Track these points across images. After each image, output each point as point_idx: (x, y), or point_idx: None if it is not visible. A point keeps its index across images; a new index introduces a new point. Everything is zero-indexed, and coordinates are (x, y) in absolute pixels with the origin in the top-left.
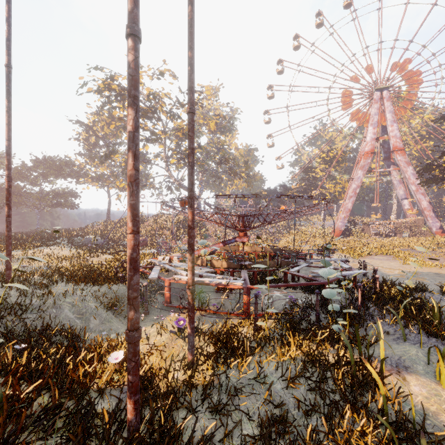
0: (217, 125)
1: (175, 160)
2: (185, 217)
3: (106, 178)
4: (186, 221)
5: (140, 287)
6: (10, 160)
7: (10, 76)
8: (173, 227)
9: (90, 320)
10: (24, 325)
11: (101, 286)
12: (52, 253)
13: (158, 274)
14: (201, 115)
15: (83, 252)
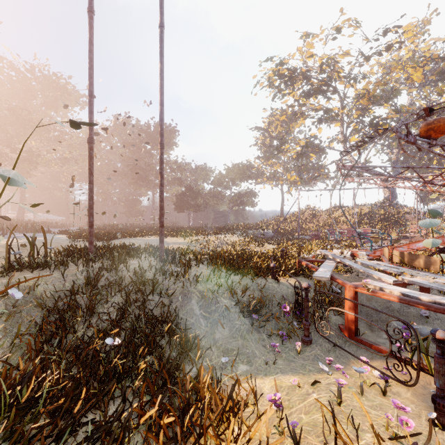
0: (426, 75)
1: (356, 139)
2: (372, 208)
3: (278, 175)
4: (373, 213)
5: (299, 289)
6: (162, 126)
7: (162, 36)
8: (354, 220)
9: (217, 326)
10: (148, 307)
11: (242, 277)
12: (224, 239)
13: (330, 272)
14: (397, 65)
15: (249, 240)
